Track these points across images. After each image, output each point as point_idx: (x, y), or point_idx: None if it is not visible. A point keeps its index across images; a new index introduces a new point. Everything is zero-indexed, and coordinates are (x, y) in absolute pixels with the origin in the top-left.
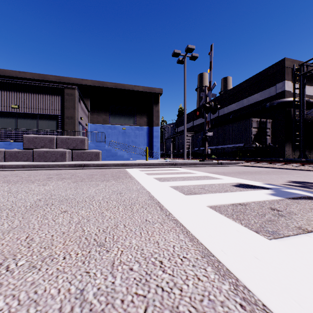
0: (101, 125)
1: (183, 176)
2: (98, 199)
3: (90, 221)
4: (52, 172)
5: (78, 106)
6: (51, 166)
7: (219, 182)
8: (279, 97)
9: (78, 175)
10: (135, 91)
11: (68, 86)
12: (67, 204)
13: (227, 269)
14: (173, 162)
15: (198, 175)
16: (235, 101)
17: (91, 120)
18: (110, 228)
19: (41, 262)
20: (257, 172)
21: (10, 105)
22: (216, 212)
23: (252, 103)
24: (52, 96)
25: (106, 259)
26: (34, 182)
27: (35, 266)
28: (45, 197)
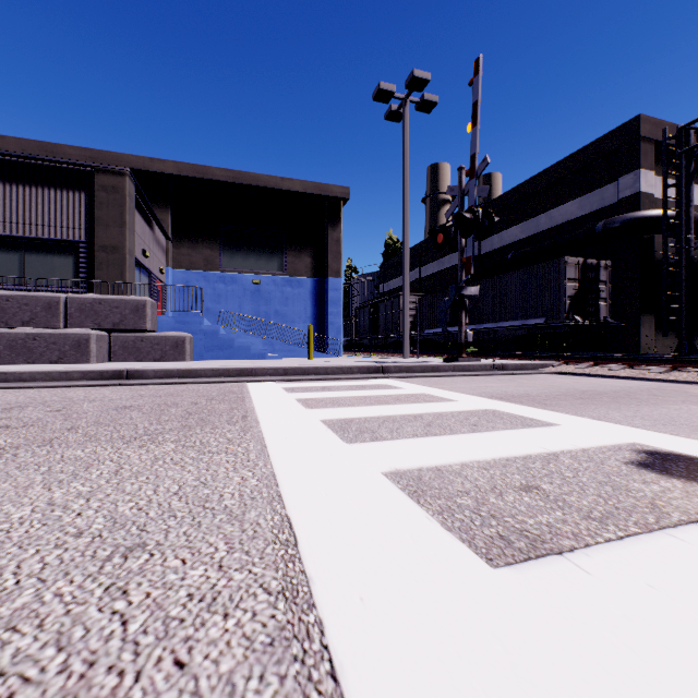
0: (201, 273)
1: (419, 412)
2: None
3: None
4: (10, 397)
5: (132, 221)
6: (28, 376)
7: (565, 444)
8: (626, 207)
9: (76, 409)
10: (283, 191)
11: (106, 166)
12: None
13: None
14: (378, 365)
15: (463, 407)
16: (520, 220)
17: (175, 260)
18: None
19: None
20: (623, 394)
21: None
22: None
23: (560, 225)
24: (61, 191)
25: None
26: None
27: None
28: None
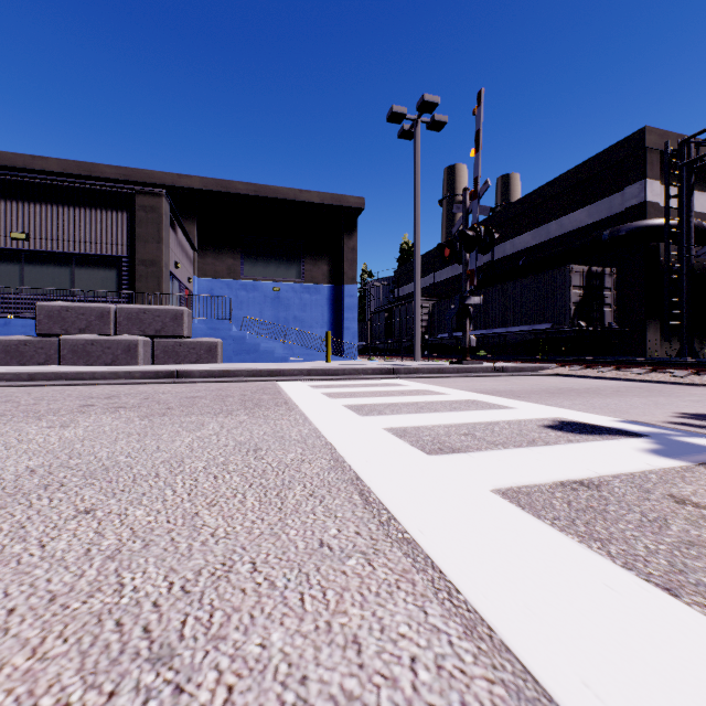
0: (224, 281)
1: (416, 400)
2: (193, 468)
3: (152, 547)
4: (98, 391)
5: (167, 237)
6: (100, 375)
7: (509, 417)
8: (632, 216)
9: (158, 398)
10: (301, 202)
11: (145, 189)
12: (103, 486)
13: None
14: (390, 367)
15: (452, 398)
16: (532, 227)
17: (201, 270)
18: (208, 575)
19: None
20: (592, 390)
21: (8, 234)
22: (524, 514)
23: (570, 232)
24: (106, 211)
25: None
26: (42, 418)
27: None
28: (51, 462)
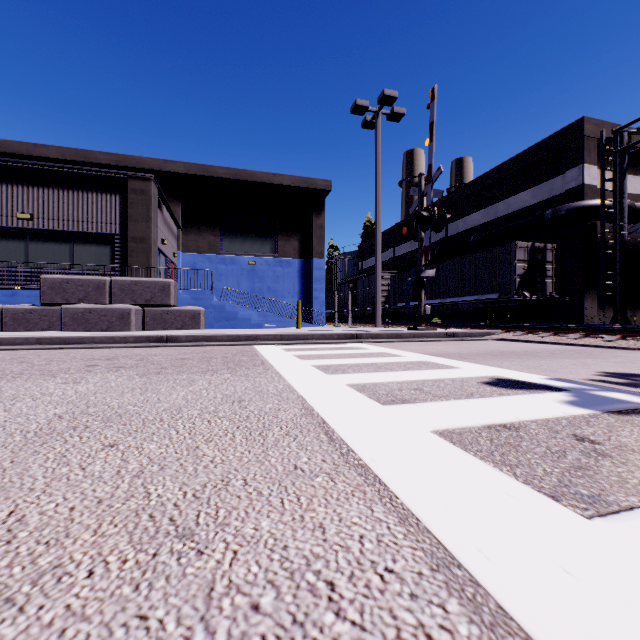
0: (206, 255)
1: (376, 361)
2: (190, 414)
3: (167, 469)
4: (98, 353)
5: (155, 217)
6: (98, 340)
7: (454, 376)
8: (571, 197)
9: (152, 359)
10: (274, 185)
11: (136, 174)
12: (120, 427)
13: (498, 605)
14: (353, 332)
15: (407, 359)
16: (481, 206)
17: (184, 245)
18: (212, 487)
19: (31, 587)
20: (530, 353)
21: (14, 214)
22: (454, 447)
23: (516, 211)
24: (101, 194)
25: (195, 578)
26: (56, 376)
27: (12, 600)
28: (73, 410)
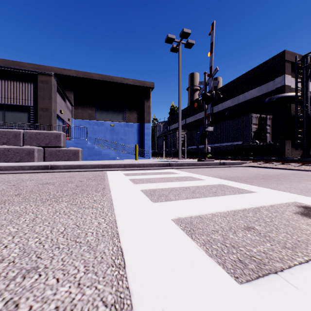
0: (87, 121)
1: (188, 185)
2: None
3: None
4: None
5: (55, 97)
6: (3, 168)
7: (261, 202)
8: (278, 92)
9: (22, 184)
10: (124, 84)
11: (43, 72)
12: None
13: None
14: (167, 162)
15: (208, 183)
16: (231, 97)
17: (75, 115)
18: None
19: None
20: (282, 176)
21: None
22: None
23: (249, 100)
24: (22, 83)
25: None
26: None
27: None
28: None
